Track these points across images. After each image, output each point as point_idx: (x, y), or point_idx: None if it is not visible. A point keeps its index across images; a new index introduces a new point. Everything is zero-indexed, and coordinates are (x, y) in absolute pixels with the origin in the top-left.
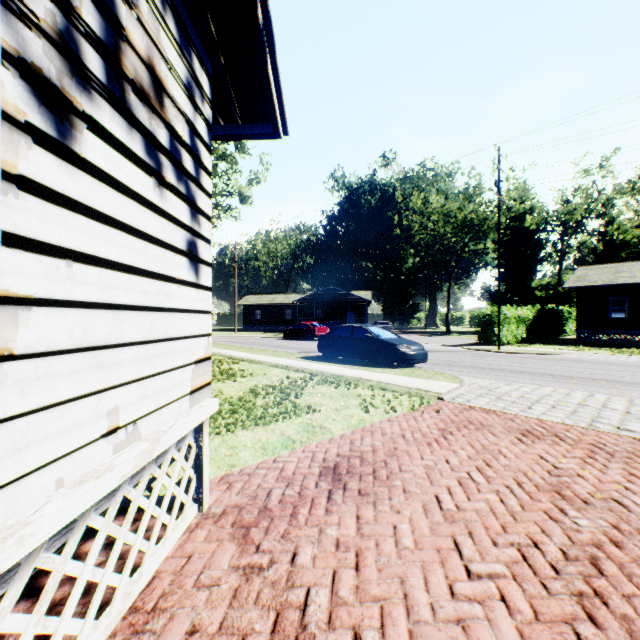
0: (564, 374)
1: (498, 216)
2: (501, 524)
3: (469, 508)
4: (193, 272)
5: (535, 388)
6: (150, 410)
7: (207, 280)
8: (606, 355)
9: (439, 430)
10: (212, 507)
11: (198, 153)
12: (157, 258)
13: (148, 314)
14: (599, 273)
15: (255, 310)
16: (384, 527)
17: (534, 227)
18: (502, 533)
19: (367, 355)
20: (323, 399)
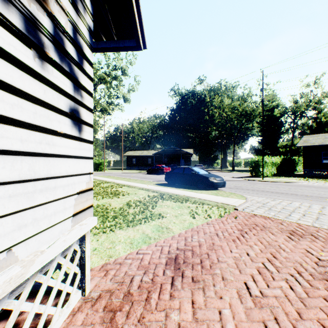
0: (303, 194)
1: (262, 108)
2: (296, 310)
3: (270, 294)
4: (75, 129)
5: (289, 203)
6: (29, 235)
7: (88, 136)
8: (322, 183)
9: (238, 230)
10: (92, 292)
11: (80, 46)
12: (37, 114)
13: (26, 158)
14: (315, 139)
15: (132, 159)
16: (212, 312)
17: (279, 115)
18: (299, 319)
19: (192, 183)
20: (168, 209)
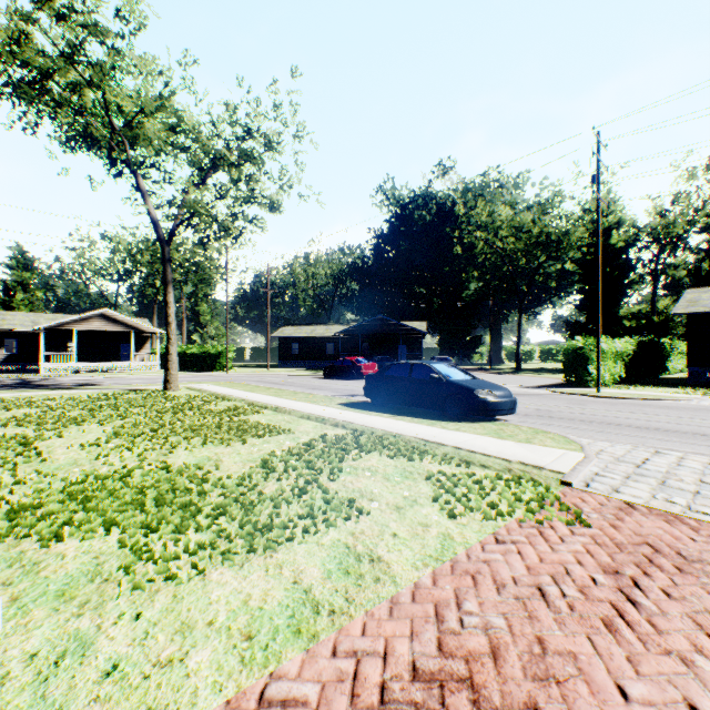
0: None
1: (597, 221)
2: None
3: None
4: None
5: (707, 462)
6: None
7: None
8: None
9: (607, 573)
10: None
11: None
12: None
13: None
14: None
15: (292, 344)
16: None
17: (622, 244)
18: None
19: (432, 403)
20: (374, 482)
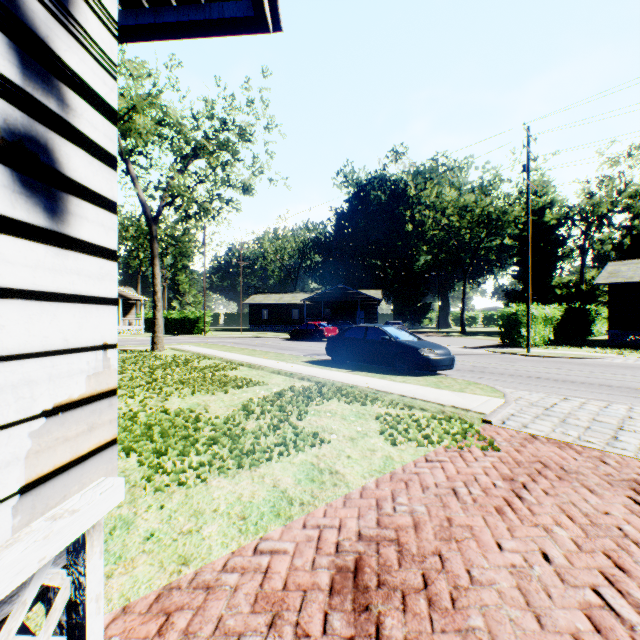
0: (624, 385)
1: (527, 204)
2: None
3: None
4: (36, 203)
5: (603, 406)
6: None
7: (99, 234)
8: None
9: (505, 480)
10: None
11: None
12: None
13: None
14: (634, 268)
15: (262, 310)
16: None
17: (554, 222)
18: None
19: (383, 360)
20: (333, 421)
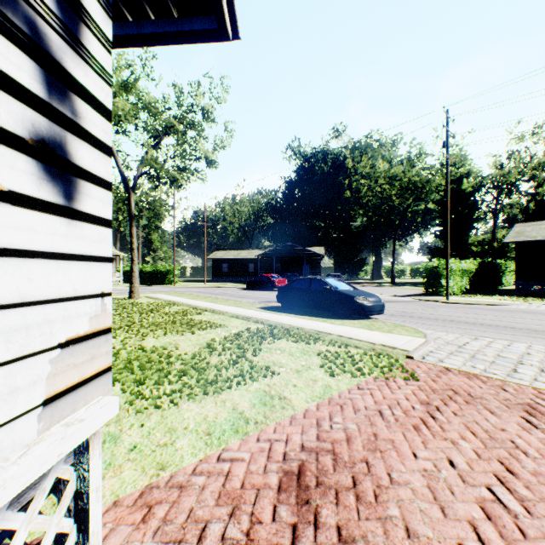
0: (526, 327)
1: (446, 175)
2: None
3: None
4: (54, 186)
5: (507, 344)
6: None
7: (98, 207)
8: None
9: (422, 404)
10: None
11: None
12: None
13: None
14: (537, 229)
15: (222, 264)
16: None
17: (470, 189)
18: None
19: (325, 306)
20: (282, 357)
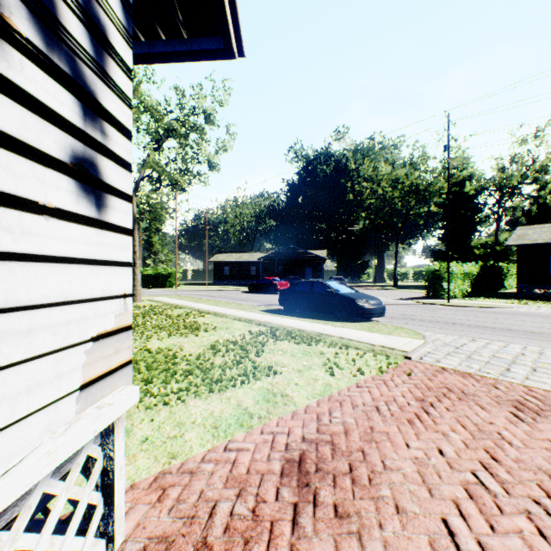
0: (524, 329)
1: (447, 178)
2: None
3: (500, 550)
4: (88, 201)
5: (503, 345)
6: None
7: (122, 218)
8: None
9: (417, 400)
10: (128, 541)
11: (100, 26)
12: None
13: None
14: (538, 232)
15: (224, 267)
16: None
17: (473, 192)
18: None
19: (326, 309)
20: (284, 357)
